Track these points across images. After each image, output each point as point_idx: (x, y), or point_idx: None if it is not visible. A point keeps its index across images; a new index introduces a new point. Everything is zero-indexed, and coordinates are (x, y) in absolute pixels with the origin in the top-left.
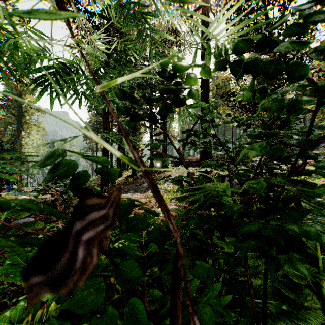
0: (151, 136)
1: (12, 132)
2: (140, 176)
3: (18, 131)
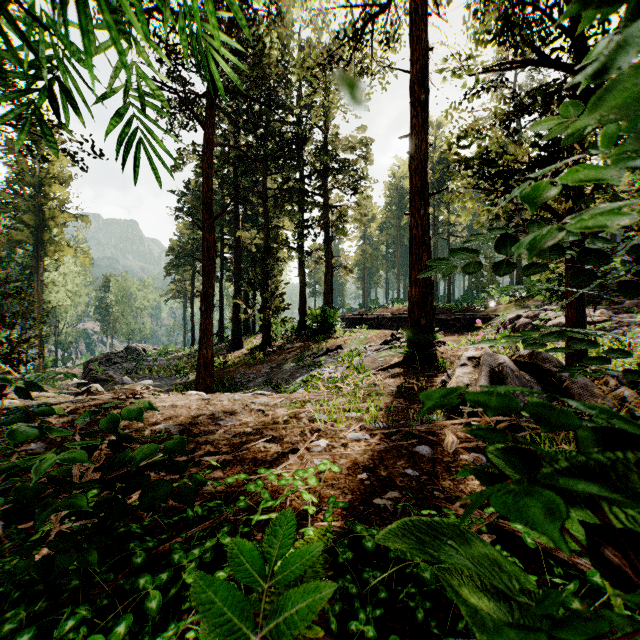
0: (300, 266)
1: (24, 260)
2: (278, 348)
3: (35, 257)
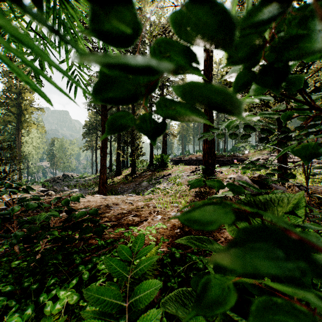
0: None
1: (11, 131)
2: (139, 175)
3: (17, 129)
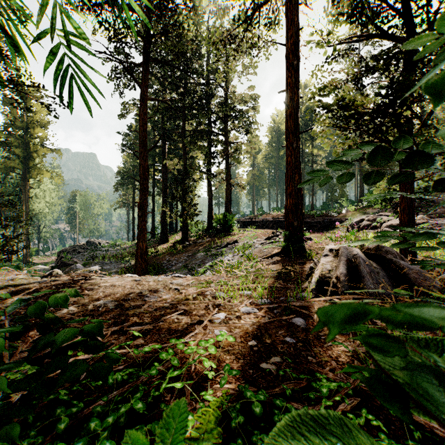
0: (208, 185)
1: (16, 181)
2: (193, 242)
3: (23, 178)
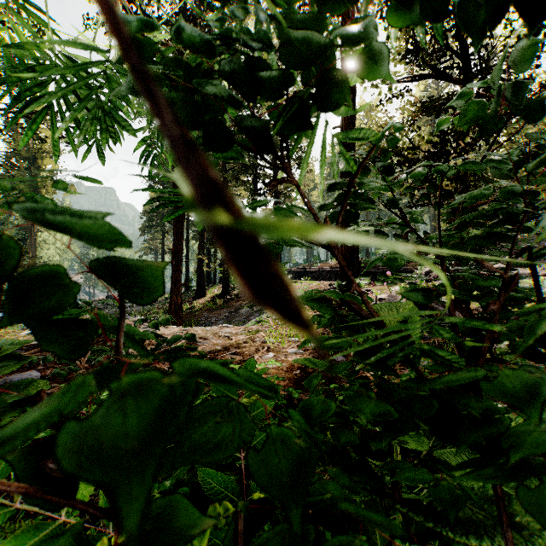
0: None
1: (20, 222)
2: (236, 296)
3: None
